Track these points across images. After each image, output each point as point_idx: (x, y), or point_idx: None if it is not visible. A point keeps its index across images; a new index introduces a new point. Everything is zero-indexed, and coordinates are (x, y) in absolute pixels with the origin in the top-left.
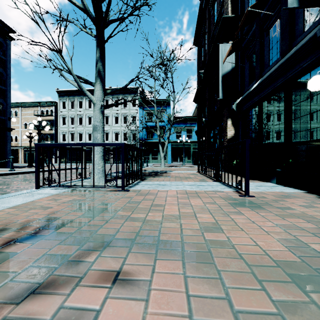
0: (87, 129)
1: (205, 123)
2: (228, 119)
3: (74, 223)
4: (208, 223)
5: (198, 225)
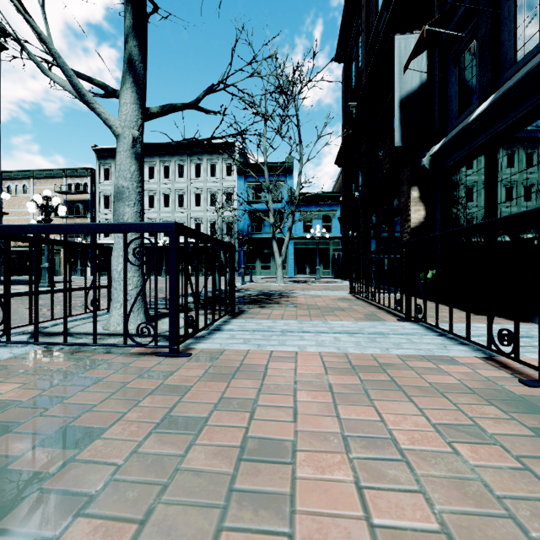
0: (146, 216)
1: (360, 200)
2: (412, 187)
3: None
4: None
5: None
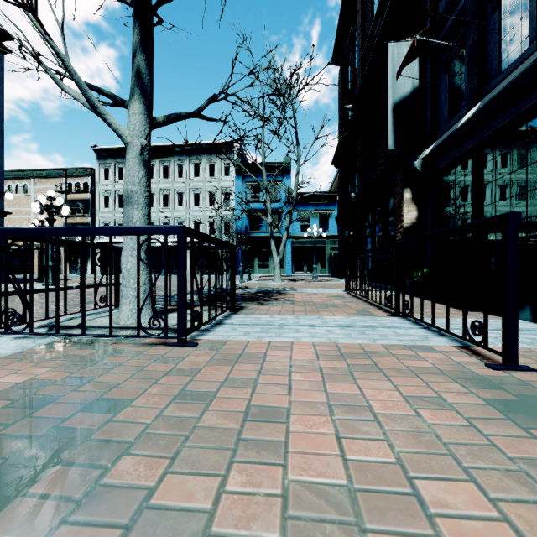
0: None
1: (356, 201)
2: (404, 189)
3: None
4: None
5: None
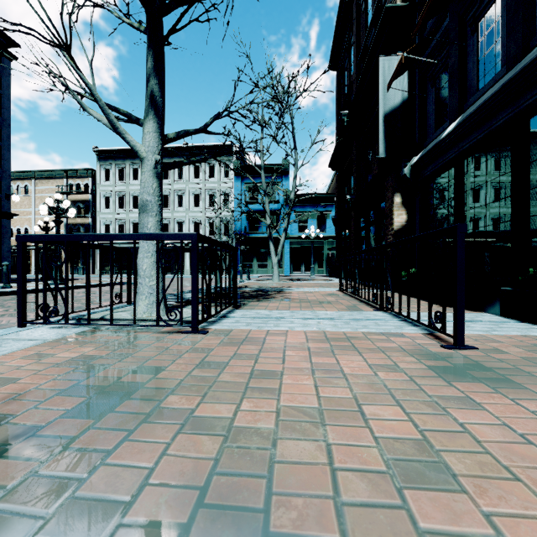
0: None
1: (351, 203)
2: (395, 194)
3: (44, 436)
4: (401, 440)
5: (375, 449)
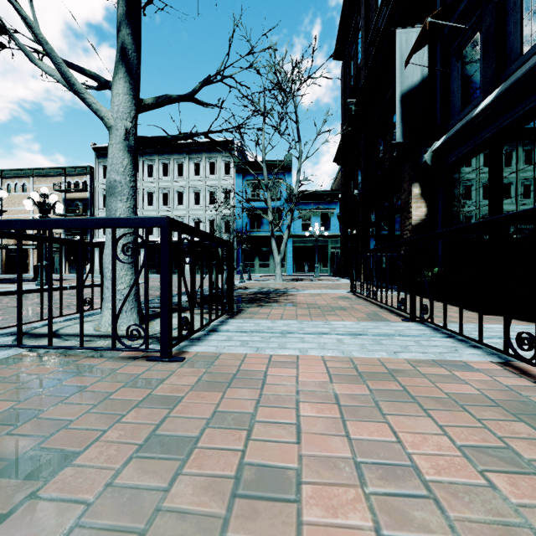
0: (145, 214)
1: (359, 198)
2: (413, 184)
3: None
4: None
5: None
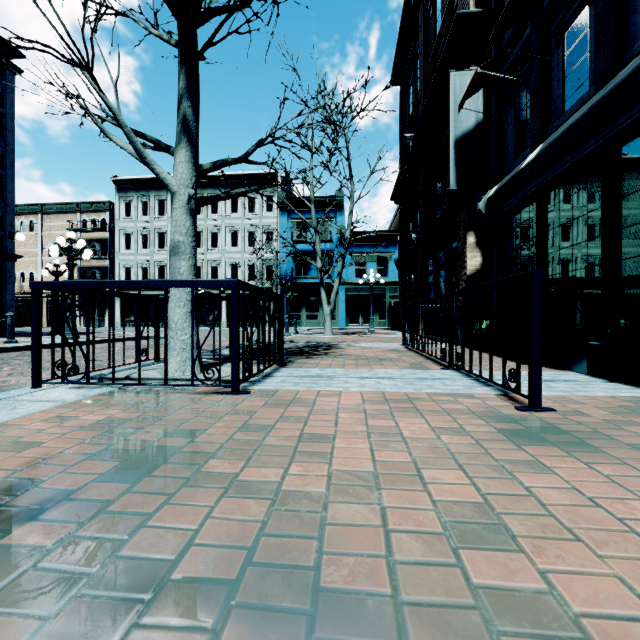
0: None
1: (417, 243)
2: (468, 232)
3: (77, 500)
4: (461, 504)
5: (433, 513)
